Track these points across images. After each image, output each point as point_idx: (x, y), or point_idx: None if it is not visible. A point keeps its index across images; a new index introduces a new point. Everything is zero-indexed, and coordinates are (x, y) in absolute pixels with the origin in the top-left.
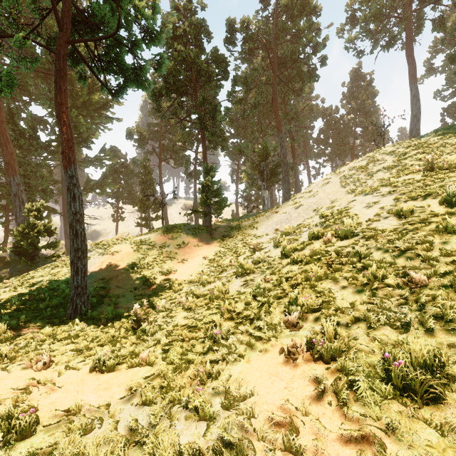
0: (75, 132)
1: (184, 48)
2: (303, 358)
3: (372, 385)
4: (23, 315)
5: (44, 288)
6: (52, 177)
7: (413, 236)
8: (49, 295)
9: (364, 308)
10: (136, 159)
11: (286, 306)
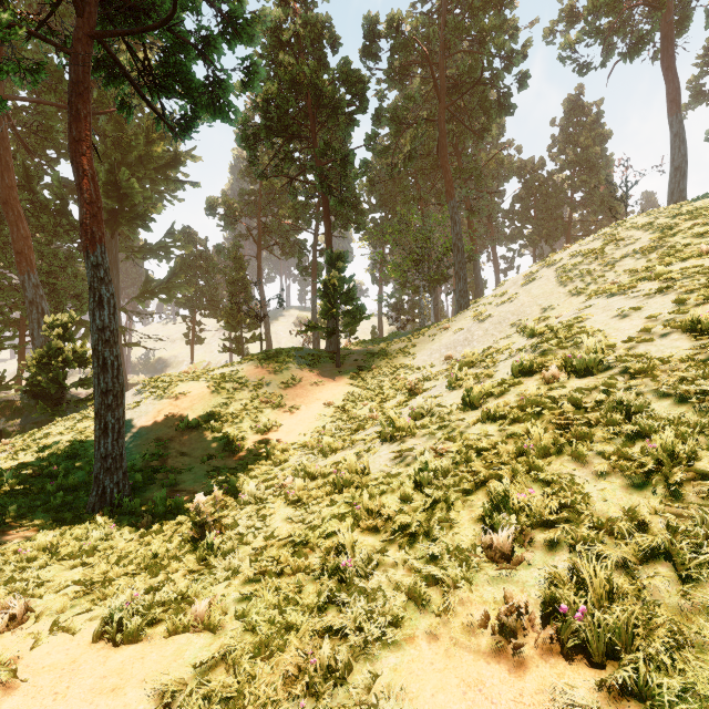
0: (127, 205)
1: (294, 61)
2: (537, 643)
3: None
4: (16, 503)
5: (61, 455)
6: None
7: None
8: (67, 467)
9: (659, 526)
10: (222, 246)
11: (486, 512)
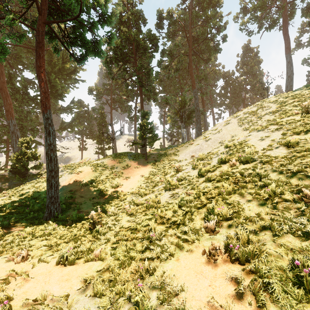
0: (54, 90)
1: (127, 30)
2: (222, 259)
3: (286, 289)
4: (13, 217)
5: (29, 197)
6: (38, 120)
7: (301, 161)
8: (33, 202)
9: (268, 218)
10: (95, 108)
11: (205, 215)
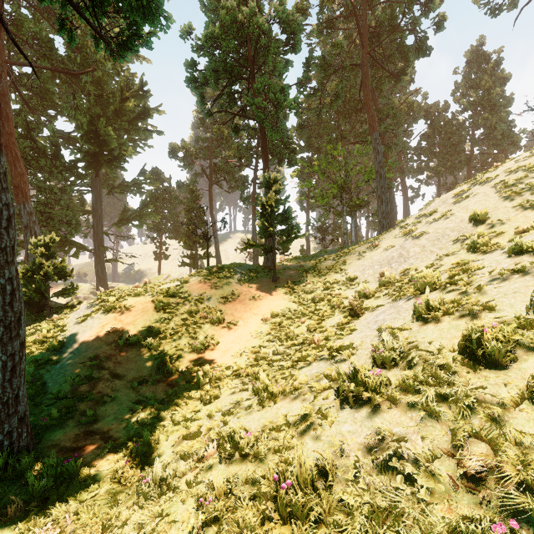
0: (105, 149)
1: (234, 3)
2: None
3: None
4: None
5: None
6: (83, 206)
7: None
8: None
9: None
10: (181, 182)
11: None
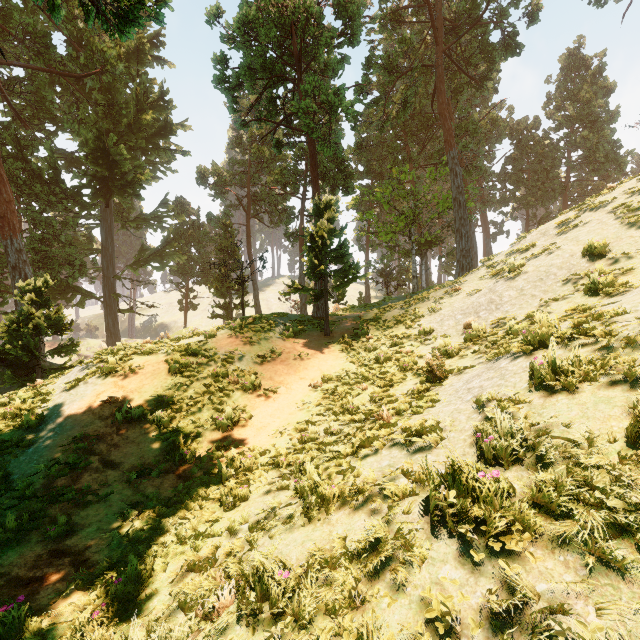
0: (116, 172)
1: None
2: None
3: None
4: None
5: None
6: (91, 244)
7: None
8: None
9: None
10: (212, 214)
11: None
